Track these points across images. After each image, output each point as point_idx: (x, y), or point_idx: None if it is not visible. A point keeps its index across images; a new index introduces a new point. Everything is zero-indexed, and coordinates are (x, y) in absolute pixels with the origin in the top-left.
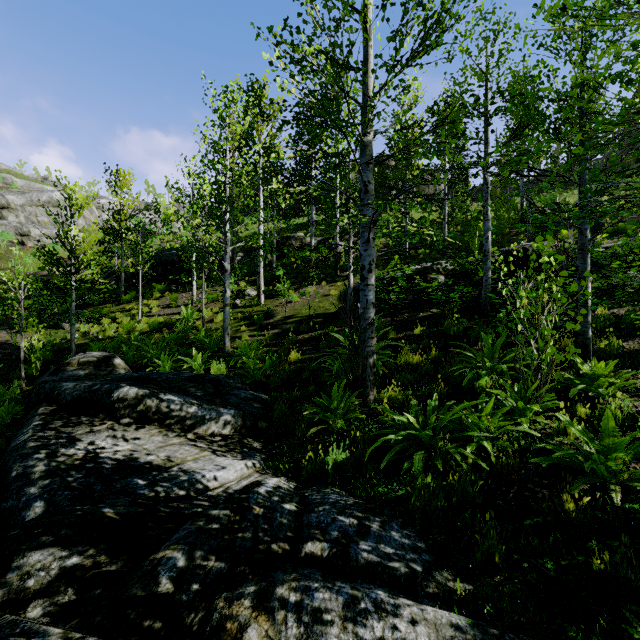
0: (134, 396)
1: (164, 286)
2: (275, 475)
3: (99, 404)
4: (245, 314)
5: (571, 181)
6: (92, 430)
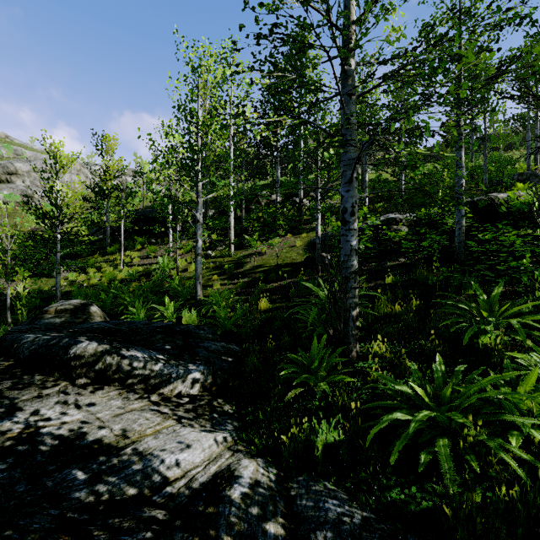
0: (92, 353)
1: (145, 239)
2: (250, 453)
3: (55, 361)
4: (217, 264)
5: (511, 143)
6: (40, 394)
